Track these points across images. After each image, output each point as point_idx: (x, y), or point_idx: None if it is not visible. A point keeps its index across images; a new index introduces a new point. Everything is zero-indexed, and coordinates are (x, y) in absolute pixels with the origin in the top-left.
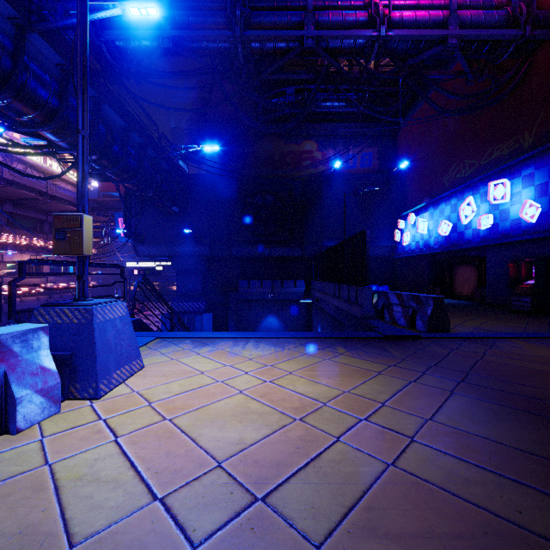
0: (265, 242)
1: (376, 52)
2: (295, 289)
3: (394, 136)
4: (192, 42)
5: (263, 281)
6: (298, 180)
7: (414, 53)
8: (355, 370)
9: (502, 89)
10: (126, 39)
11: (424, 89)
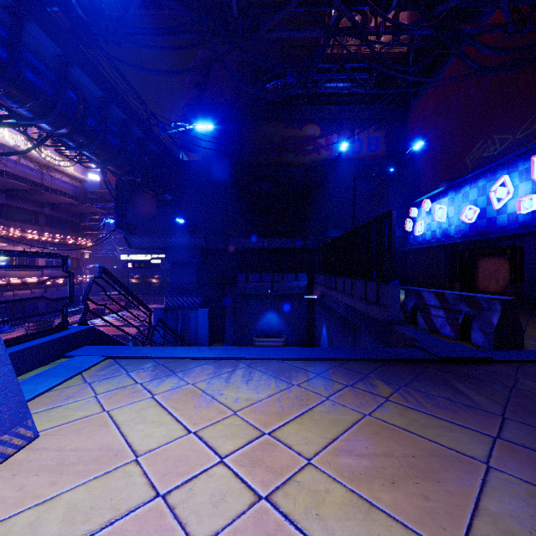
0: (265, 233)
1: None
2: (296, 283)
3: (404, 118)
4: None
5: (262, 274)
6: (300, 166)
7: None
8: (434, 454)
9: None
10: None
11: (441, 62)
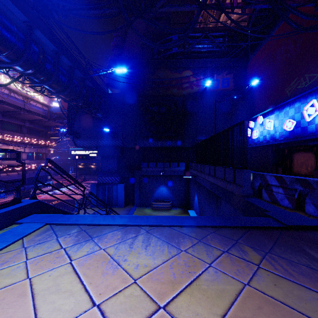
0: (159, 137)
1: None
2: (178, 168)
3: (244, 66)
4: None
5: (157, 163)
6: (180, 96)
7: None
8: None
9: None
10: None
11: (269, 30)
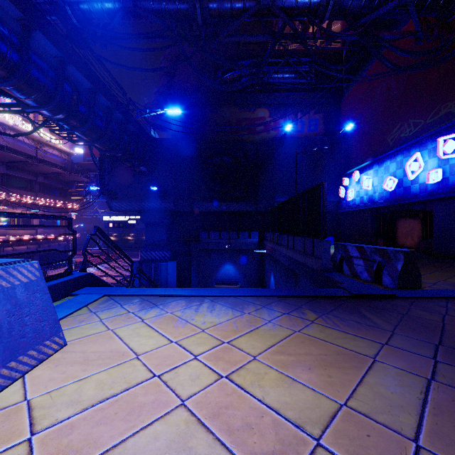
0: (223, 198)
1: (331, 11)
2: (249, 240)
3: (338, 103)
4: (152, 3)
5: (221, 233)
6: (252, 143)
7: (367, 12)
8: (339, 353)
9: (450, 49)
10: (89, 0)
11: (368, 59)
